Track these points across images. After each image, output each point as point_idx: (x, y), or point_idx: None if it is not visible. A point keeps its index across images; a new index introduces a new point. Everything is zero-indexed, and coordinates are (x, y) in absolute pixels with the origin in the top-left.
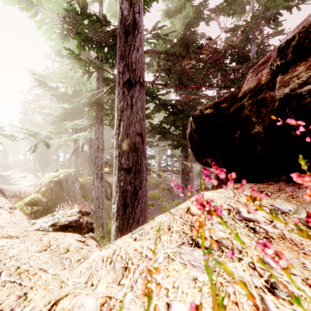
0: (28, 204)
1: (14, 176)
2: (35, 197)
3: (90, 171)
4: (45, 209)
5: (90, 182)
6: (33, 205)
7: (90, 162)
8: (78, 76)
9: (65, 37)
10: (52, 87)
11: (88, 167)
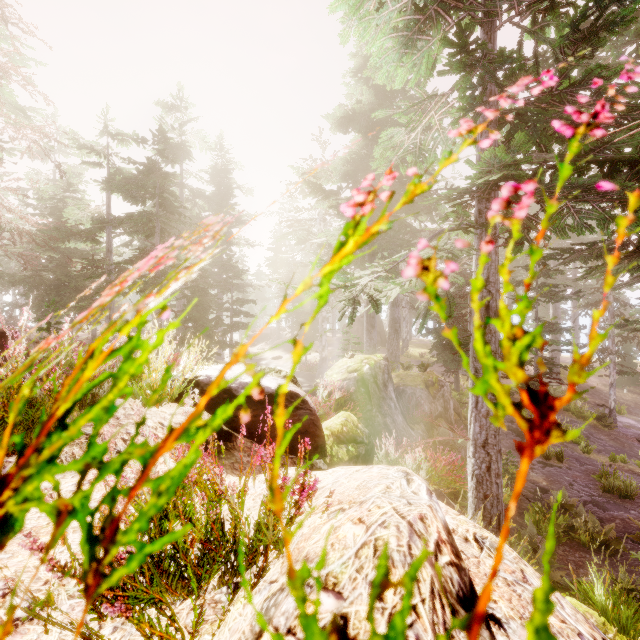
0: (340, 437)
1: (265, 355)
2: (347, 421)
3: (393, 355)
4: (367, 452)
5: (412, 385)
6: (348, 441)
7: (392, 337)
8: (412, 140)
9: (410, 41)
10: (331, 191)
11: (388, 347)
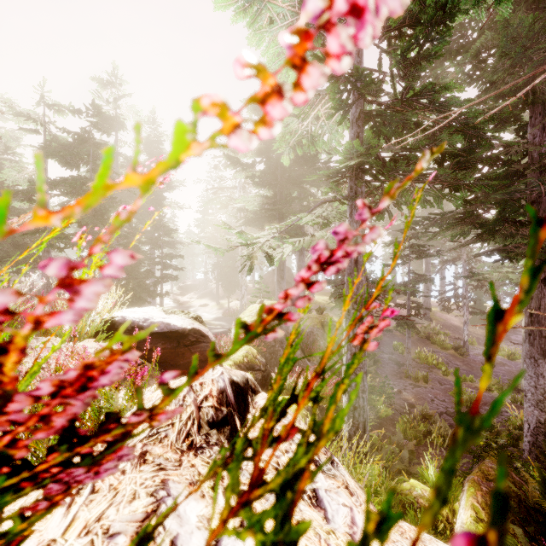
0: (241, 366)
1: (193, 303)
2: (248, 354)
3: None
4: (264, 378)
5: (311, 325)
6: (247, 369)
7: None
8: (305, 127)
9: None
10: (247, 164)
11: None
